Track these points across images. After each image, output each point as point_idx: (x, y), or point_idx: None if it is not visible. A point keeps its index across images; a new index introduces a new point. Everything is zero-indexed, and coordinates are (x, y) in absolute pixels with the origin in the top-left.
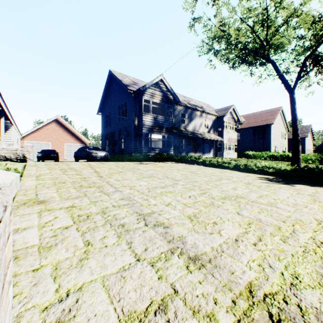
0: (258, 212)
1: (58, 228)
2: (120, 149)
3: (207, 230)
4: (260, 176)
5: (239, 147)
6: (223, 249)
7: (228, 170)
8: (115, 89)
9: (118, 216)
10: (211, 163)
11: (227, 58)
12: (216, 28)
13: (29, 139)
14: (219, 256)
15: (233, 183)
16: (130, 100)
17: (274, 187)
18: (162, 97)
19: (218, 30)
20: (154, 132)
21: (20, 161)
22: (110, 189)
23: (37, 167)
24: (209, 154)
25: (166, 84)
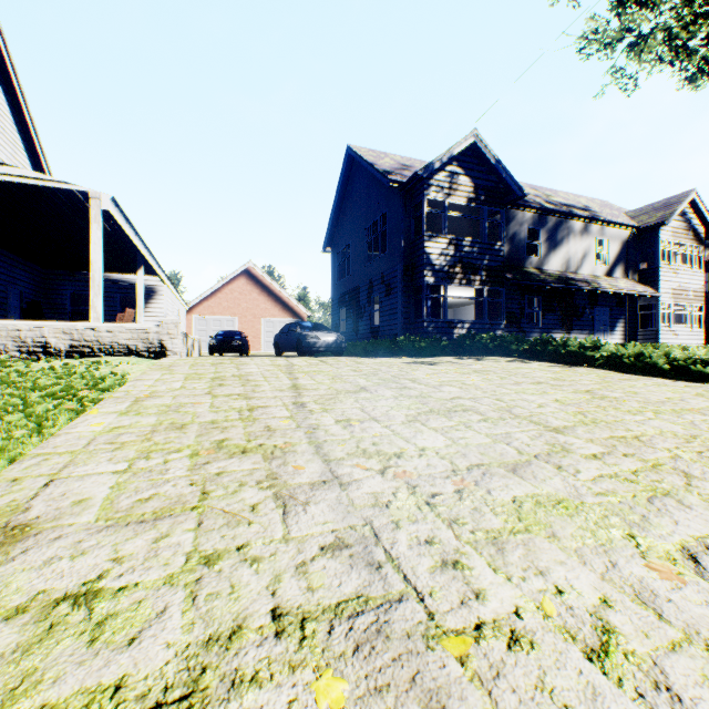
0: None
1: None
2: (371, 326)
3: None
4: None
5: (706, 313)
6: None
7: None
8: (360, 187)
9: None
10: (643, 362)
11: (683, 44)
12: None
13: (200, 311)
14: None
15: None
16: (393, 207)
17: None
18: (476, 189)
19: None
20: (453, 281)
21: (154, 357)
22: (305, 468)
23: (167, 371)
24: (611, 336)
25: (487, 153)
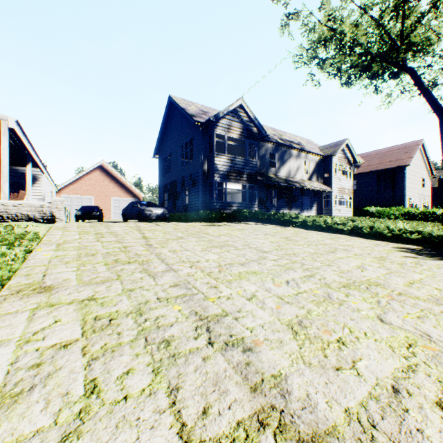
0: (417, 317)
1: (51, 346)
2: (184, 204)
3: (329, 361)
4: (397, 245)
5: (355, 200)
6: (374, 418)
7: (343, 236)
8: (177, 121)
9: (162, 321)
10: (315, 224)
11: (338, 69)
12: (322, 24)
13: (66, 192)
14: (368, 442)
15: (356, 258)
16: (197, 135)
17: (429, 265)
18: (242, 130)
19: (325, 29)
20: (230, 180)
21: (47, 222)
22: (159, 267)
23: (65, 230)
24: (311, 211)
25: (248, 111)
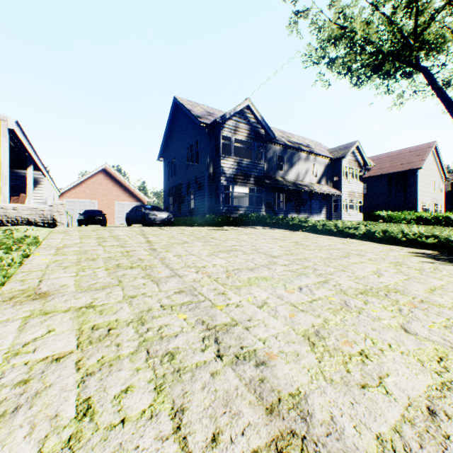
0: (444, 326)
1: (42, 359)
2: (189, 208)
3: (353, 377)
4: (412, 250)
5: (365, 204)
6: (411, 447)
7: (355, 240)
8: (182, 123)
9: (166, 331)
10: (325, 228)
11: (349, 69)
12: (332, 22)
13: (69, 196)
14: None
15: (371, 263)
16: (202, 137)
17: (449, 271)
18: (249, 131)
19: (334, 28)
20: (237, 183)
21: (48, 226)
22: (163, 272)
23: (66, 234)
24: (320, 216)
25: (255, 112)
